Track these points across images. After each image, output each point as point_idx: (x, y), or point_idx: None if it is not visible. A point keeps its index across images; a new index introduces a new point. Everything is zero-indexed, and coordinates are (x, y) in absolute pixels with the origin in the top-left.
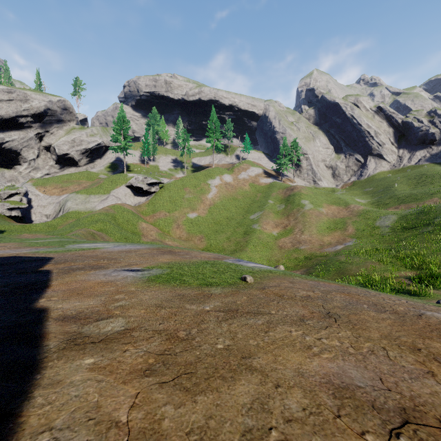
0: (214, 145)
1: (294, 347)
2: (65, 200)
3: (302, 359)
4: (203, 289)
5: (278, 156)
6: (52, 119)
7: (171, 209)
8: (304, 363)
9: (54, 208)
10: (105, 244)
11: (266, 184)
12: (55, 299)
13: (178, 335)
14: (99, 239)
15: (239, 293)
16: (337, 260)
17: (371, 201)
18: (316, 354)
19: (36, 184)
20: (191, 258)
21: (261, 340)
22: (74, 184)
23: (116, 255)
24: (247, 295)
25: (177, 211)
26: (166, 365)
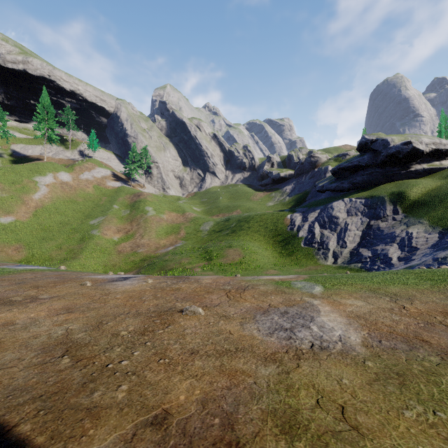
0: (46, 134)
1: None
2: None
3: None
4: None
5: (127, 160)
6: None
7: None
8: None
9: None
10: None
11: (114, 187)
12: None
13: None
14: None
15: None
16: (163, 259)
17: (204, 210)
18: None
19: None
20: None
21: None
22: None
23: None
24: None
25: None
26: None
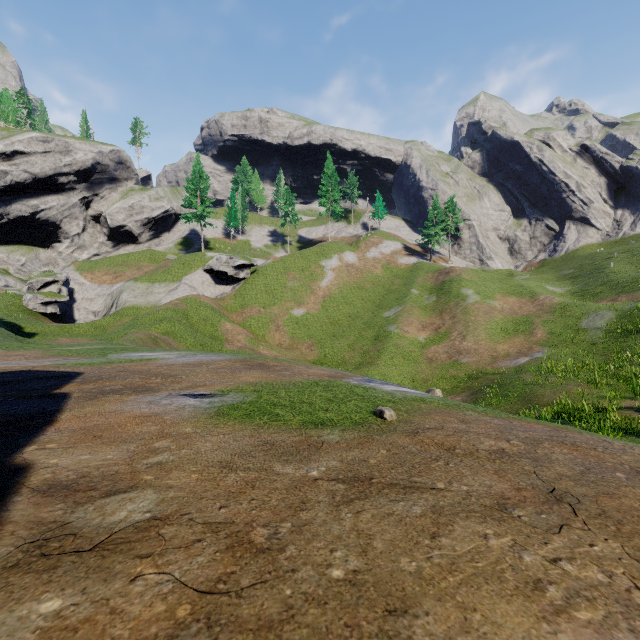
0: (330, 209)
1: (503, 583)
2: (119, 291)
3: (531, 623)
4: (309, 431)
5: (426, 223)
6: (102, 177)
7: (267, 303)
8: (537, 638)
9: (104, 302)
10: (166, 354)
11: (407, 265)
12: (52, 446)
13: (251, 539)
14: (164, 346)
15: (372, 442)
16: (519, 381)
17: (572, 290)
18: (560, 608)
19: (80, 268)
20: (293, 375)
21: (425, 559)
22: (132, 268)
23: (177, 370)
24: (387, 446)
25: (276, 306)
26: (213, 628)
